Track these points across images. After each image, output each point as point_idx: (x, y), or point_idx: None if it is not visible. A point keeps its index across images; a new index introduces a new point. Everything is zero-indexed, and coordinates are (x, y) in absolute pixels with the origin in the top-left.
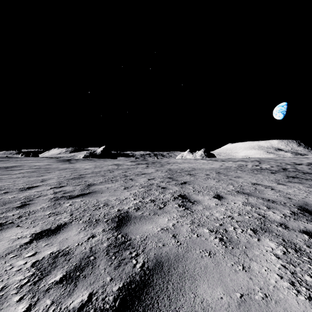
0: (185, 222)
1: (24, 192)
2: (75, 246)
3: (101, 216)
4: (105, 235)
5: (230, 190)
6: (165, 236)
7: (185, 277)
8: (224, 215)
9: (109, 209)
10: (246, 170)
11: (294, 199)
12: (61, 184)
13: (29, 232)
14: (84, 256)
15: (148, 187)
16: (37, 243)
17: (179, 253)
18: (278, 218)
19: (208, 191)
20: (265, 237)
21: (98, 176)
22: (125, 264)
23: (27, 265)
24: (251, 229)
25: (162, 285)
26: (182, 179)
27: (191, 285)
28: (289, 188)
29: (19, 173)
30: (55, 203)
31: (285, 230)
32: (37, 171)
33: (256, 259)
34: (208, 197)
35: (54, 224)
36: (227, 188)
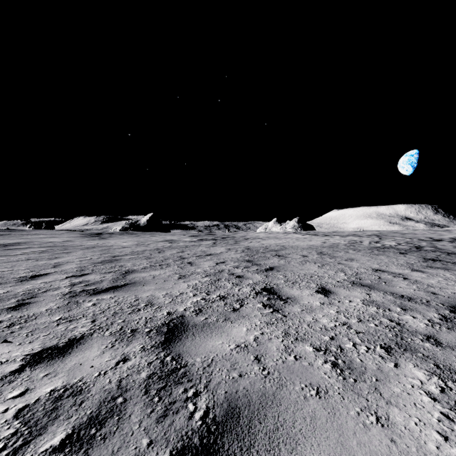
0: (275, 334)
1: (25, 284)
2: (93, 377)
3: (140, 324)
4: (145, 358)
5: (341, 280)
6: (242, 359)
7: (279, 439)
8: (335, 322)
9: (155, 311)
10: (362, 250)
11: (441, 294)
12: (83, 271)
13: (21, 352)
14: (107, 397)
15: (215, 275)
16: (32, 371)
17: (266, 390)
18: (422, 326)
19: (308, 282)
20: (406, 360)
21: (141, 258)
22: (175, 413)
23: (7, 416)
24: (382, 346)
25: (238, 455)
26: (267, 262)
27: (290, 455)
28: (430, 277)
29: (23, 253)
30: (70, 302)
31: (437, 348)
32: (49, 250)
33: (397, 402)
34: (309, 292)
35: (64, 338)
36: (336, 277)
